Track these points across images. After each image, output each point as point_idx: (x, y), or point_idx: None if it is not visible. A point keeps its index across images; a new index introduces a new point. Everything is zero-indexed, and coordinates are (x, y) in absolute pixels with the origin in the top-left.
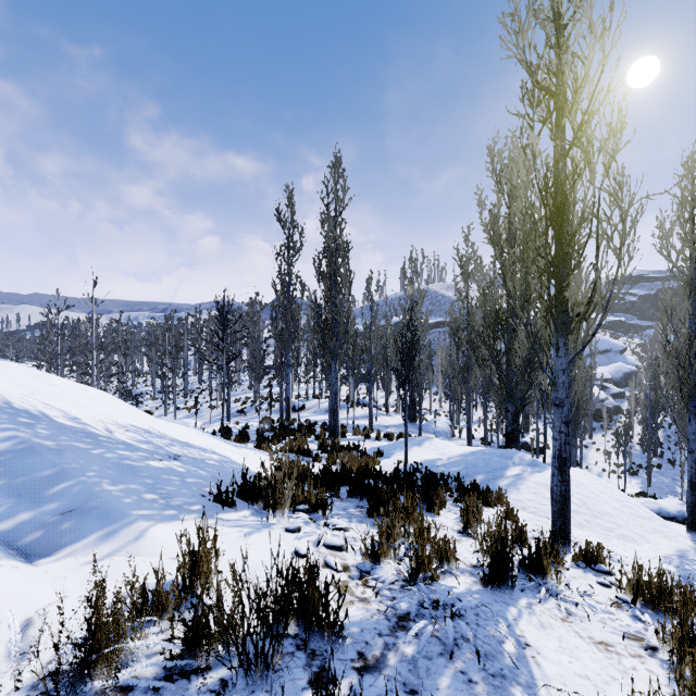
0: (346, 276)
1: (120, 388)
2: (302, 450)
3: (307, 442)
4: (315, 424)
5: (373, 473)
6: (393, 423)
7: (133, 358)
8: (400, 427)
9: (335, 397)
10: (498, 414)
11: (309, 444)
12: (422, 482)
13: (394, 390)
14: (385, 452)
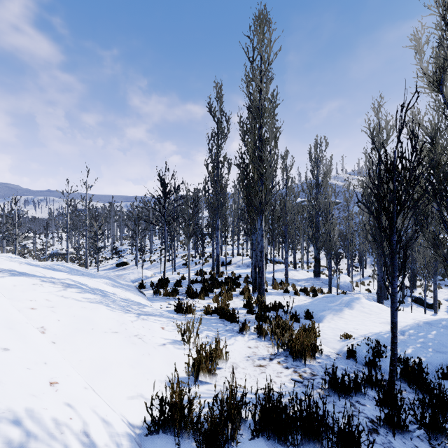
0: (272, 130)
1: (111, 247)
2: (227, 314)
3: (232, 297)
4: (239, 277)
5: (346, 387)
6: (301, 277)
7: (121, 227)
8: (308, 281)
9: (260, 254)
10: (425, 276)
11: (234, 299)
12: (422, 398)
13: (296, 251)
14: (314, 314)
